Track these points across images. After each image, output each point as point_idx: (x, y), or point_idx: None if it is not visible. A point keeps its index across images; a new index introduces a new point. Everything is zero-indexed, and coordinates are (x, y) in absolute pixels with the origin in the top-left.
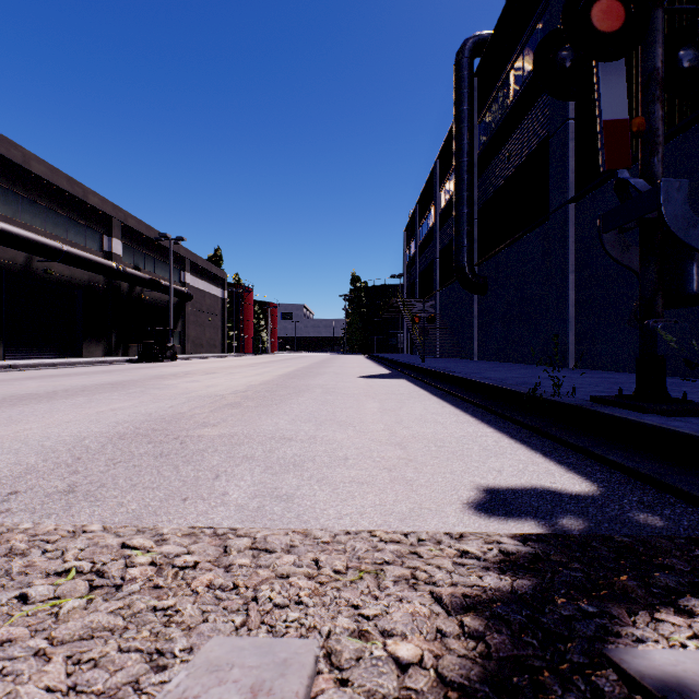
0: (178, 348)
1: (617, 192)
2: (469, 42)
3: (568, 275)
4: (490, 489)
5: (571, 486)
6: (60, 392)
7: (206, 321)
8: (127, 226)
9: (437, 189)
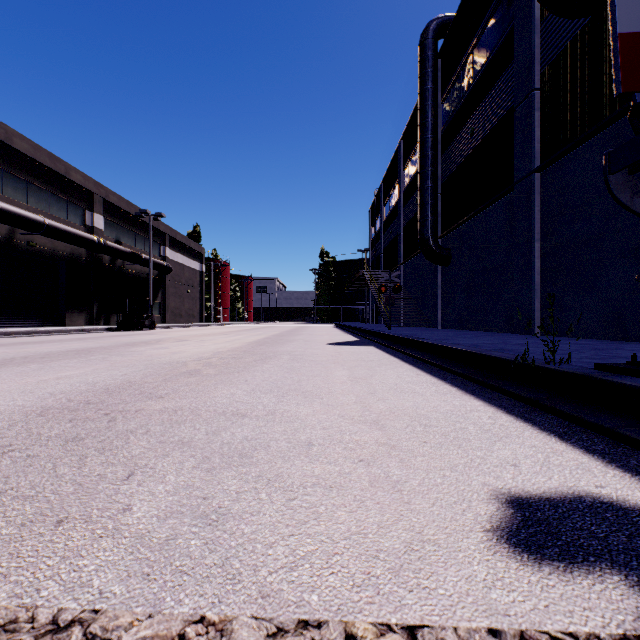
0: (158, 318)
1: (632, 122)
2: (433, 23)
3: (534, 244)
4: (517, 500)
5: (630, 493)
6: (18, 359)
7: (185, 293)
8: (108, 202)
9: (401, 167)
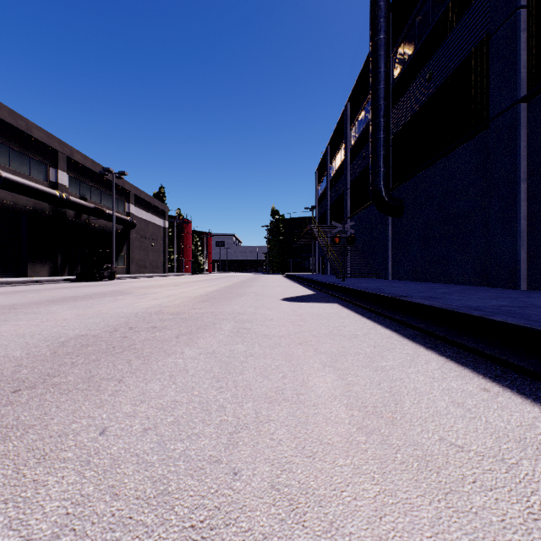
0: (123, 269)
1: None
2: None
3: (519, 184)
4: None
5: None
6: None
7: (150, 246)
8: (73, 160)
9: (348, 128)
